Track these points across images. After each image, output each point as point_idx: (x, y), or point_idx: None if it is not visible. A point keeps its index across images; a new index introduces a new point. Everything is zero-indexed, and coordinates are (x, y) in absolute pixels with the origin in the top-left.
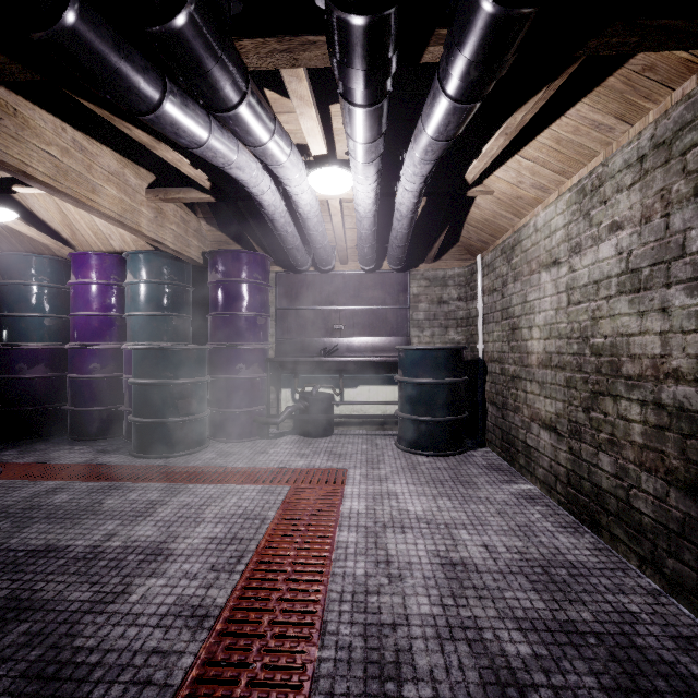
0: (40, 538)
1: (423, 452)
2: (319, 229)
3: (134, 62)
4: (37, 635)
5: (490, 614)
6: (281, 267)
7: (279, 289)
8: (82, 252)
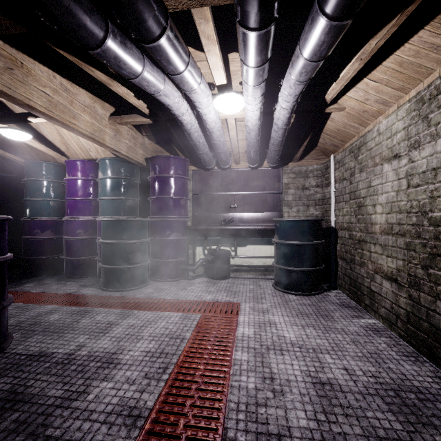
0: (37, 346)
1: (293, 292)
2: (220, 139)
3: (81, 3)
4: (22, 423)
5: (356, 431)
6: (196, 167)
7: (195, 181)
8: (72, 159)
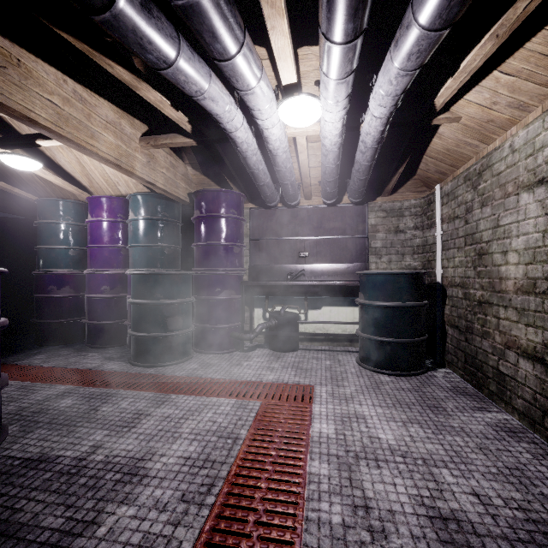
0: (38, 445)
1: (385, 371)
2: (287, 165)
3: None
4: None
5: None
6: (254, 204)
7: (252, 223)
8: (95, 196)
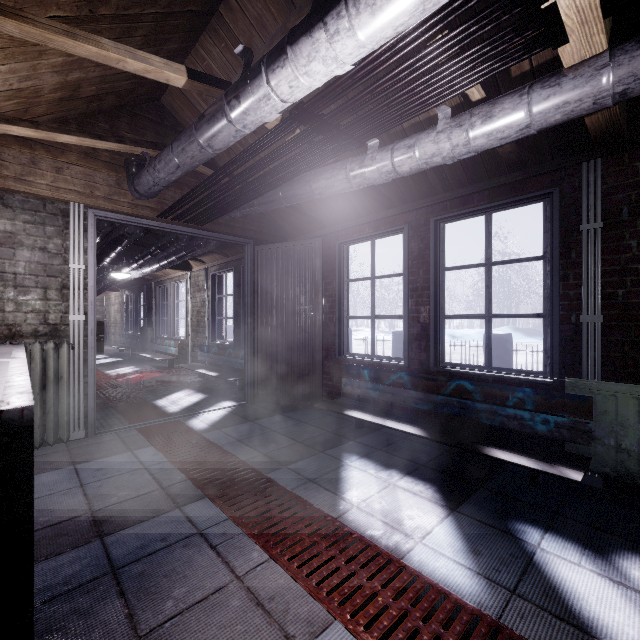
0: None
1: None
2: None
3: None
4: None
5: None
6: None
7: None
8: None
